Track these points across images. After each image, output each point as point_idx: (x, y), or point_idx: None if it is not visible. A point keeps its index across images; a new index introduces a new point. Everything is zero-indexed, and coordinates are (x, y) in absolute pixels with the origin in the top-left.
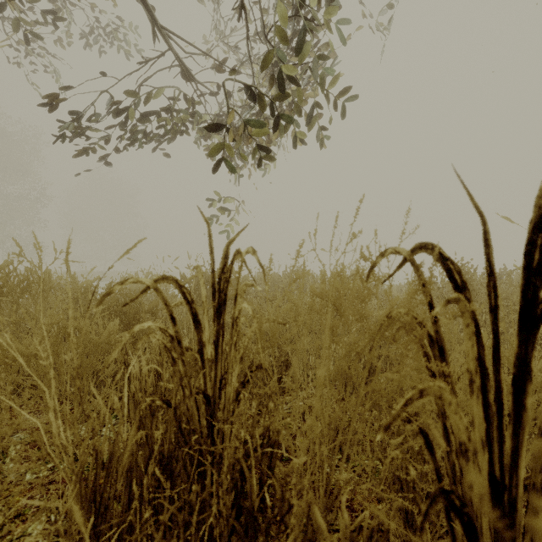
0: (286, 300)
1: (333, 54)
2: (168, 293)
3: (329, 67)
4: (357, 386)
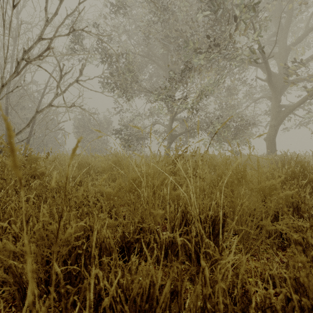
0: None
1: None
2: None
3: None
4: None
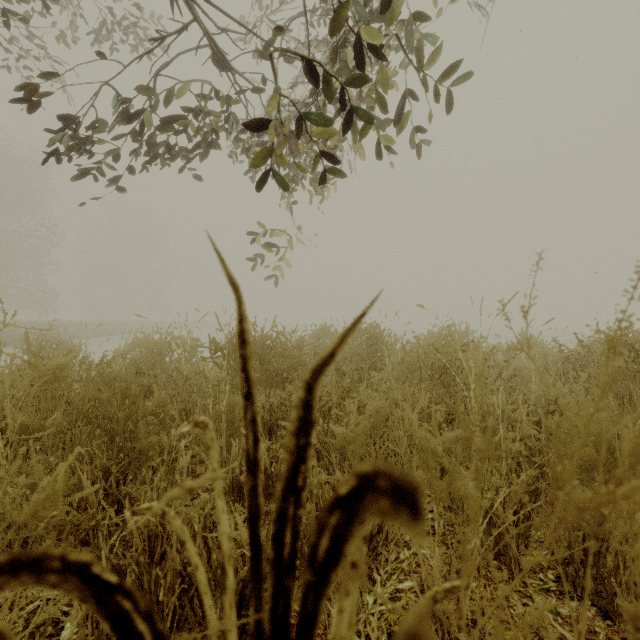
0: (355, 369)
1: (415, 39)
2: (192, 367)
3: (426, 37)
4: (512, 560)
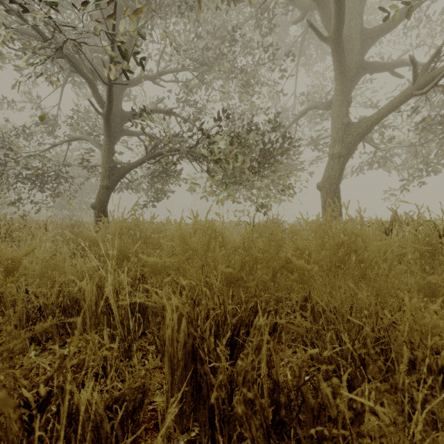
0: None
1: None
2: None
3: None
4: None
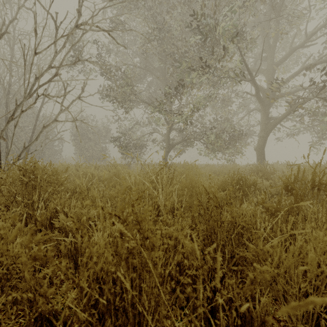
0: None
1: None
2: None
3: None
4: None
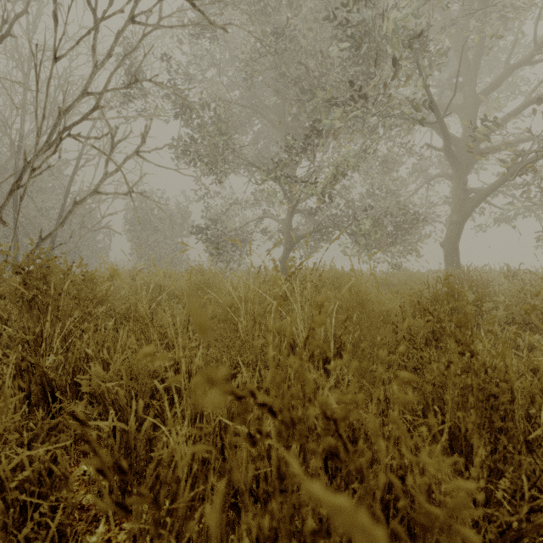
0: None
1: None
2: None
3: None
4: None
